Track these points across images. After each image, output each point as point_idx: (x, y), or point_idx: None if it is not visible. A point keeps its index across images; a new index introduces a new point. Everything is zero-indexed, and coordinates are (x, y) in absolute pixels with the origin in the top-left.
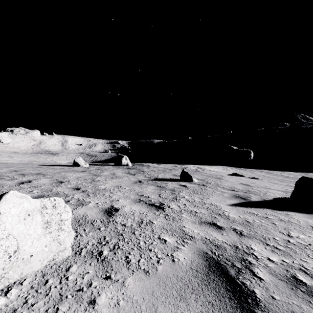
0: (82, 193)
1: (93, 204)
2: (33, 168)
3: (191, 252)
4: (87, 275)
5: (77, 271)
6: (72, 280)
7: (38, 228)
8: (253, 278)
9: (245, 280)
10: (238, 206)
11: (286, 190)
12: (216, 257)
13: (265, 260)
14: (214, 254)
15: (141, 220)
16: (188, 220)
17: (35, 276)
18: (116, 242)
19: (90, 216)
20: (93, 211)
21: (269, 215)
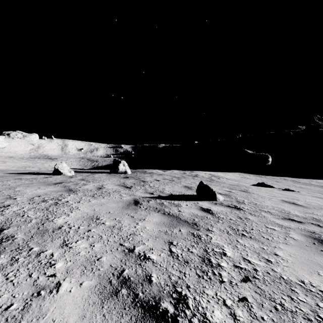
0: None
1: None
2: None
3: None
4: None
5: None
6: None
7: None
8: None
9: None
10: None
11: None
12: None
13: None
14: None
15: None
16: None
17: None
18: None
19: None
20: None
21: None
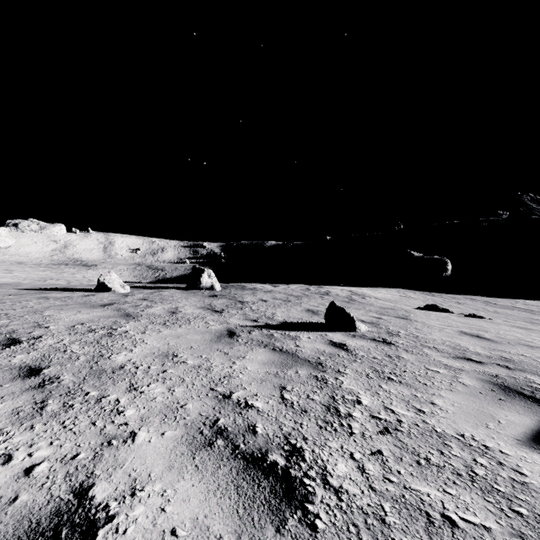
0: (31, 394)
1: (9, 475)
2: None
3: None
4: None
5: None
6: None
7: None
8: None
9: None
10: None
11: None
12: None
13: None
14: None
15: None
16: None
17: None
18: None
19: None
20: None
21: None
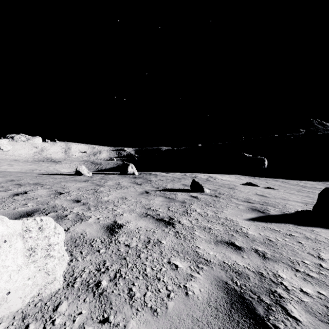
0: (83, 206)
1: (94, 219)
2: (31, 178)
3: (208, 282)
4: (79, 316)
5: (67, 310)
6: (60, 325)
7: (19, 256)
8: (286, 318)
9: (277, 323)
10: (256, 221)
11: (306, 202)
12: (239, 288)
13: (298, 293)
14: (236, 284)
15: (148, 239)
16: (202, 239)
17: (13, 318)
18: (118, 268)
19: (89, 235)
20: (93, 228)
21: (292, 232)
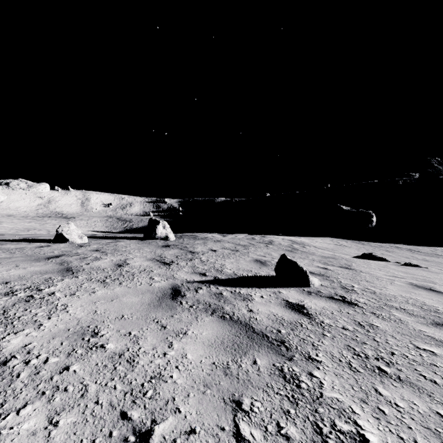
0: None
1: None
2: None
3: None
4: None
5: None
6: None
7: None
8: None
9: None
10: None
11: None
12: None
13: None
14: None
15: None
16: None
17: None
18: None
19: None
20: None
21: None
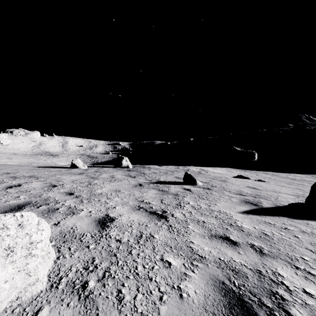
0: (75, 199)
1: (86, 212)
2: (27, 171)
3: (203, 282)
4: None
5: None
6: None
7: None
8: None
9: None
10: (250, 214)
11: (297, 194)
12: (237, 288)
13: (301, 294)
14: (234, 284)
15: (140, 234)
16: (196, 233)
17: None
18: (107, 266)
19: (79, 229)
20: (84, 222)
21: (287, 225)
